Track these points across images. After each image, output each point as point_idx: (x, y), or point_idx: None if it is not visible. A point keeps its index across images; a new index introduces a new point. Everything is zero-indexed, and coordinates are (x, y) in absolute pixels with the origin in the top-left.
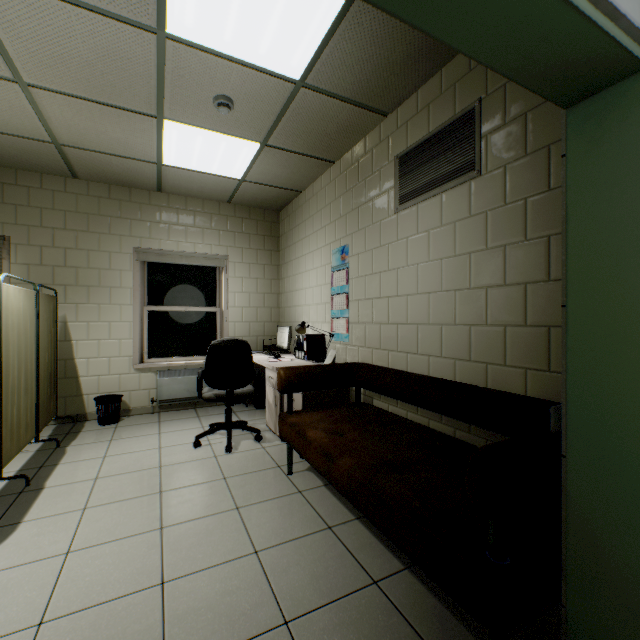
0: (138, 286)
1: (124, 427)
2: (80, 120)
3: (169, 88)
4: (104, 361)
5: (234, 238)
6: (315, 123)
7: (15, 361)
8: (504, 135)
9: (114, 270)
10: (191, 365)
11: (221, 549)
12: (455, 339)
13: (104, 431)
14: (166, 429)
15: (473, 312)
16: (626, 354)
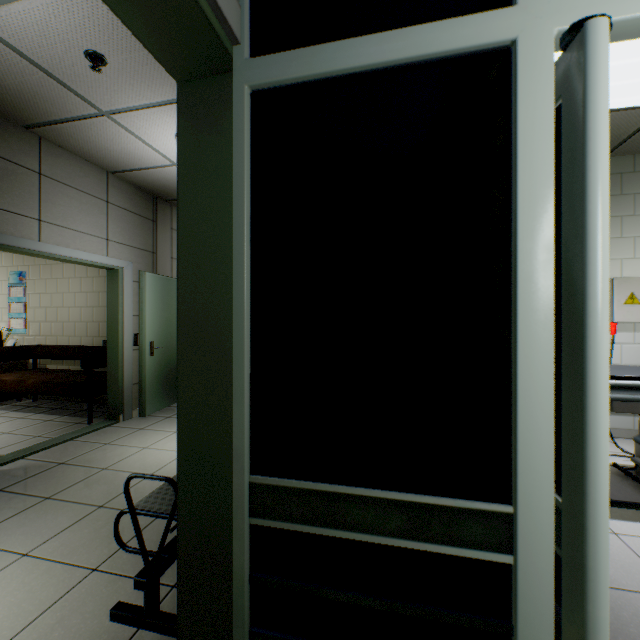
0: None
1: None
2: None
3: None
4: None
5: None
6: None
7: None
8: None
9: None
10: None
11: None
12: (94, 328)
13: None
14: None
15: (101, 316)
16: (117, 327)
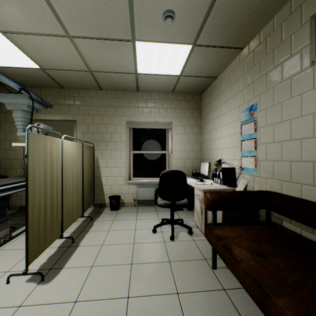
0: (128, 141)
1: (120, 213)
2: (97, 53)
3: (136, 15)
4: (113, 178)
5: (175, 112)
6: (232, 15)
7: (70, 178)
8: None
9: (117, 133)
10: (153, 182)
11: None
12: None
13: (111, 214)
14: (139, 217)
15: None
16: None
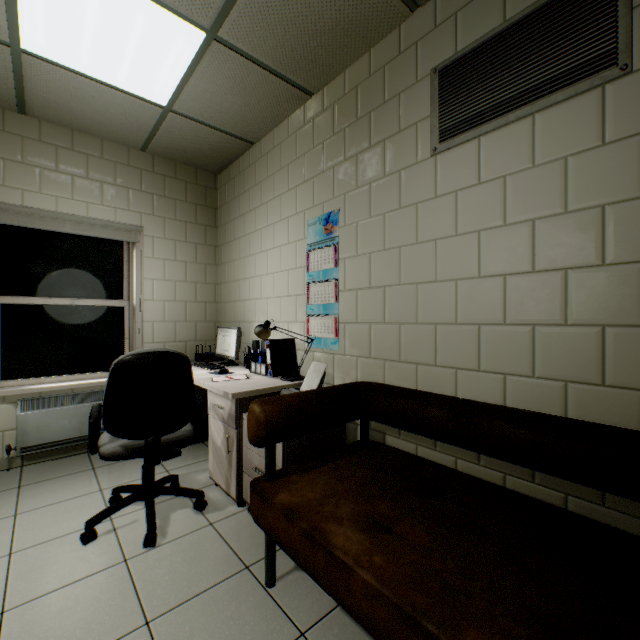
0: None
1: None
2: None
3: None
4: None
5: (152, 202)
6: (305, 2)
7: None
8: None
9: None
10: (81, 387)
11: None
12: (566, 348)
13: None
14: (30, 503)
15: (611, 304)
16: None
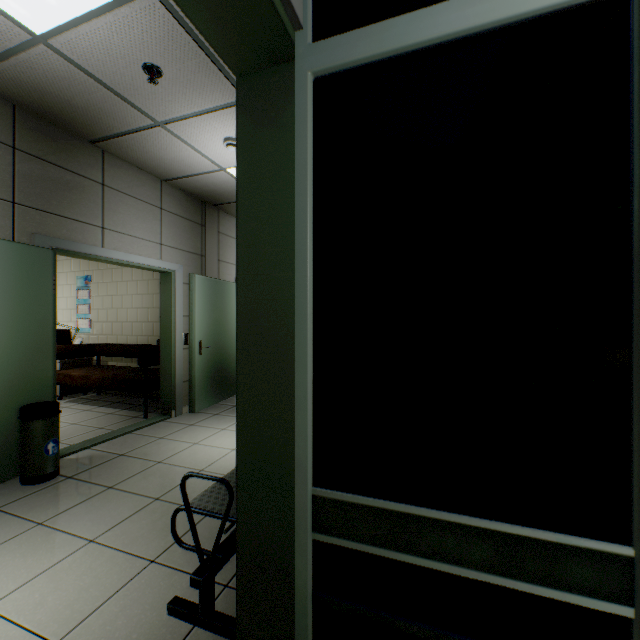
0: None
1: None
2: None
3: None
4: None
5: None
6: None
7: None
8: None
9: None
10: None
11: None
12: (149, 328)
13: None
14: None
15: (155, 317)
16: (169, 327)
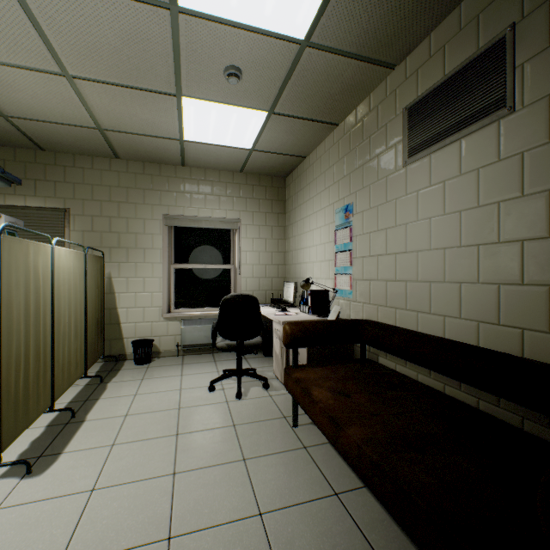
0: (166, 247)
1: (154, 367)
2: (115, 105)
3: (184, 65)
4: (139, 310)
5: (246, 203)
6: (319, 85)
7: (66, 311)
8: (548, 59)
9: (147, 234)
10: (209, 315)
11: (226, 505)
12: (478, 299)
13: (138, 370)
14: (187, 371)
15: (503, 269)
16: None
